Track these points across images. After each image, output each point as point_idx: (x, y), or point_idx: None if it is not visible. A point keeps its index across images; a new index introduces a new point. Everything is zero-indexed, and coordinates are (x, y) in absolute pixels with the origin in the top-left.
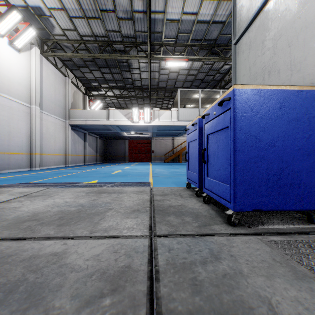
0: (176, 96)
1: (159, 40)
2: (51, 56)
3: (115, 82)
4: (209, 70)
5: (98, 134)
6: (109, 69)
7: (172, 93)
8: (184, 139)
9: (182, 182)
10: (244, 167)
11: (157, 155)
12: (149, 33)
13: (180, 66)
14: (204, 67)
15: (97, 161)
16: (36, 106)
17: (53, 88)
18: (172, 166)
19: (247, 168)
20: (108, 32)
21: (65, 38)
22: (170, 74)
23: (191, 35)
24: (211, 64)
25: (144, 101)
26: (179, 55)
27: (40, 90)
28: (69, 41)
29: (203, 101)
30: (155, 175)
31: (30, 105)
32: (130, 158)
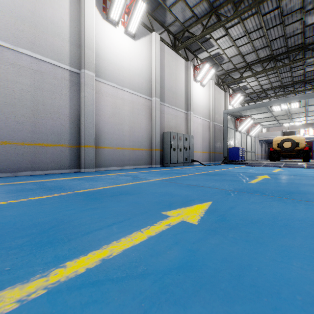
0: None
1: None
2: None
3: None
4: None
5: (267, 141)
6: None
7: None
8: None
9: None
10: None
11: None
12: None
13: None
14: None
15: (265, 158)
16: None
17: None
18: None
19: None
20: None
21: None
22: None
23: None
24: None
25: None
26: None
27: None
28: None
29: None
30: None
31: None
32: None
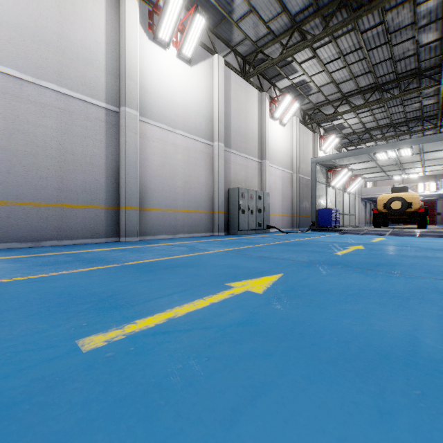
0: None
1: None
2: None
3: None
4: None
5: (373, 200)
6: None
7: None
8: None
9: None
10: None
11: None
12: None
13: None
14: None
15: (370, 223)
16: None
17: None
18: None
19: None
20: None
21: None
22: None
23: None
24: None
25: None
26: None
27: None
28: None
29: None
30: None
31: None
32: None
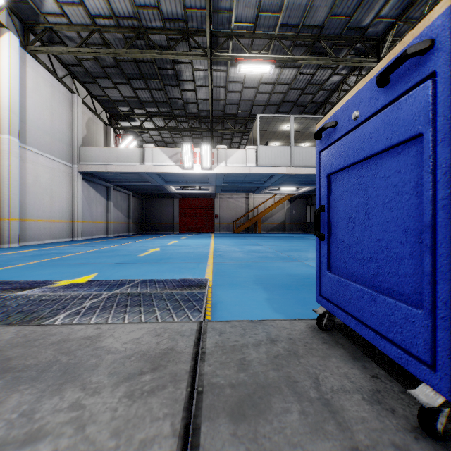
0: (253, 128)
1: (226, 27)
2: (41, 52)
3: (156, 106)
4: (307, 85)
5: (131, 188)
6: (145, 82)
7: (246, 125)
8: (264, 198)
9: (277, 281)
10: None
11: (223, 222)
12: (209, 6)
13: (261, 73)
14: (298, 79)
15: (129, 231)
16: (12, 135)
17: (49, 110)
18: (246, 239)
19: None
20: (138, 9)
21: (66, 21)
22: (244, 91)
23: (281, 16)
24: (311, 73)
25: (203, 138)
26: (260, 53)
27: (21, 110)
28: (73, 27)
29: (295, 136)
30: (219, 259)
31: (1, 134)
32: (181, 227)
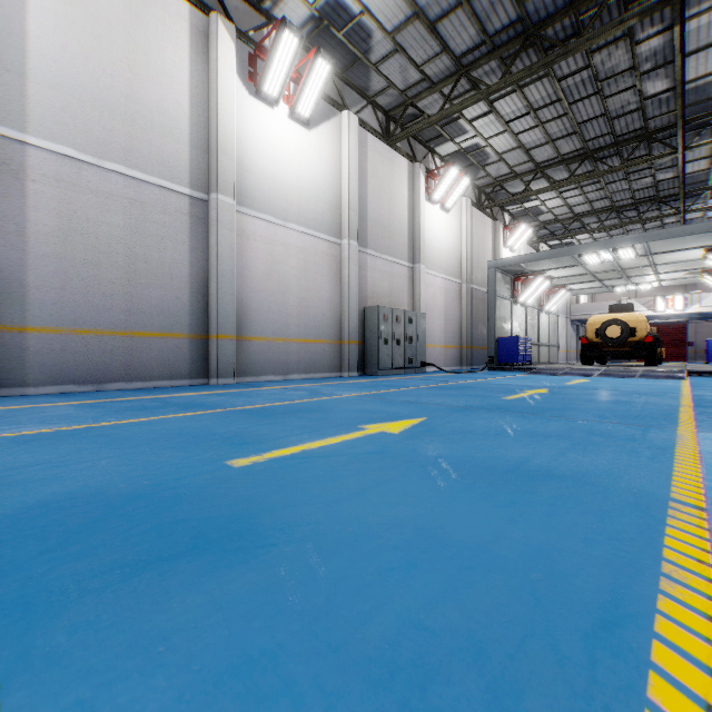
0: None
1: None
2: None
3: None
4: None
5: None
6: None
7: None
8: None
9: None
10: (708, 354)
11: (699, 350)
12: None
13: None
14: None
15: None
16: None
17: None
18: None
19: (709, 354)
20: None
21: None
22: None
23: None
24: None
25: None
26: None
27: None
28: None
29: None
30: None
31: None
32: None
